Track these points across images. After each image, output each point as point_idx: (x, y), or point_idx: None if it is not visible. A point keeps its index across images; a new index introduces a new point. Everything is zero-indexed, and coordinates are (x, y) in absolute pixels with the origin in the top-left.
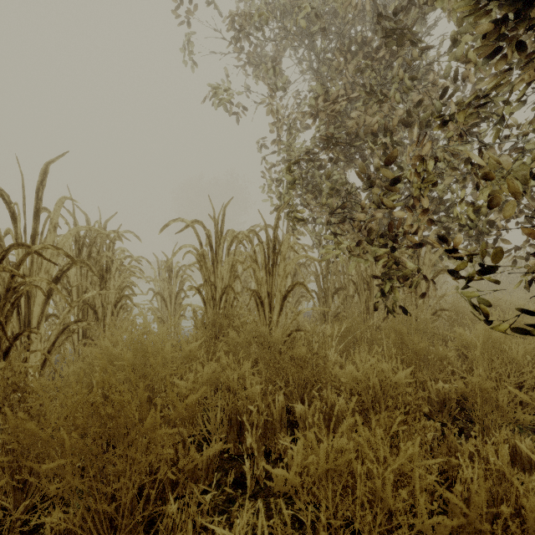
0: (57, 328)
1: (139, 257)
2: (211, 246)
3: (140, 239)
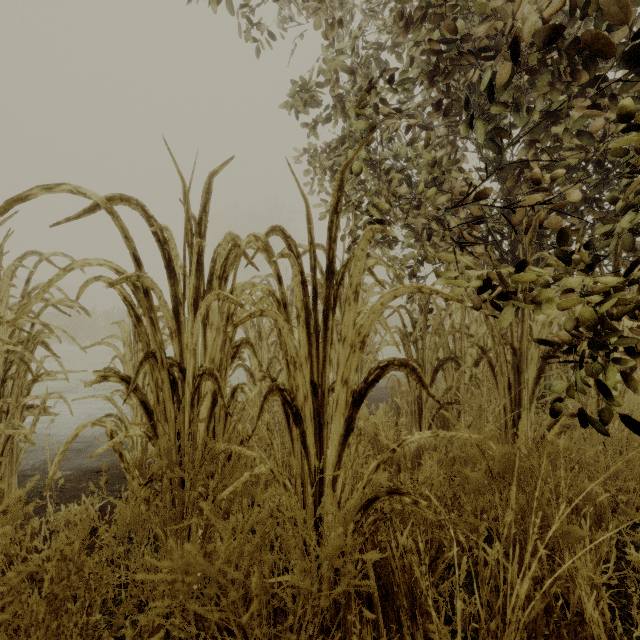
0: None
1: (62, 299)
2: (171, 265)
3: (82, 268)
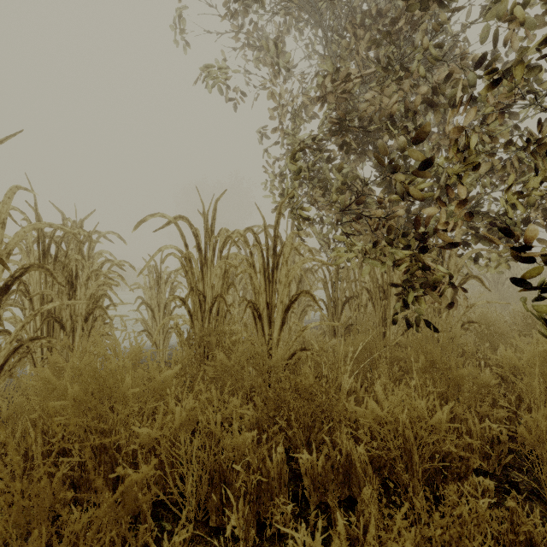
0: (6, 347)
1: (121, 261)
2: (200, 247)
3: (124, 241)
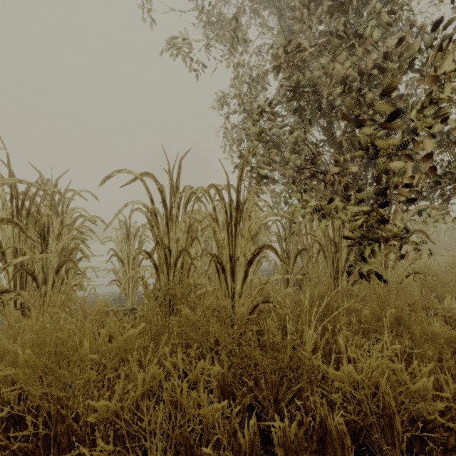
0: None
1: (93, 216)
2: (165, 202)
3: (97, 198)
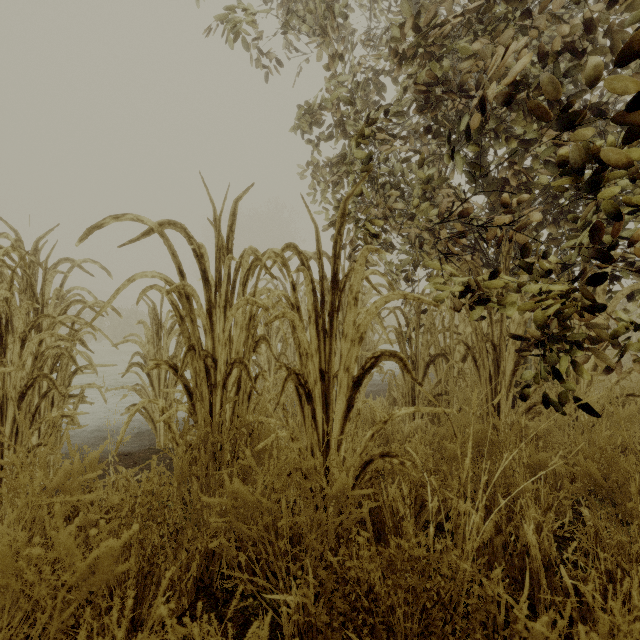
0: None
1: (97, 301)
2: (206, 276)
3: (109, 273)
